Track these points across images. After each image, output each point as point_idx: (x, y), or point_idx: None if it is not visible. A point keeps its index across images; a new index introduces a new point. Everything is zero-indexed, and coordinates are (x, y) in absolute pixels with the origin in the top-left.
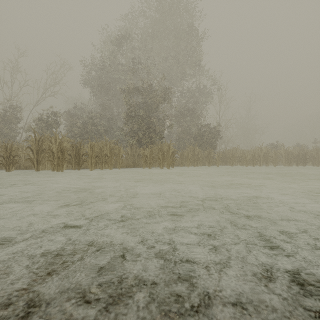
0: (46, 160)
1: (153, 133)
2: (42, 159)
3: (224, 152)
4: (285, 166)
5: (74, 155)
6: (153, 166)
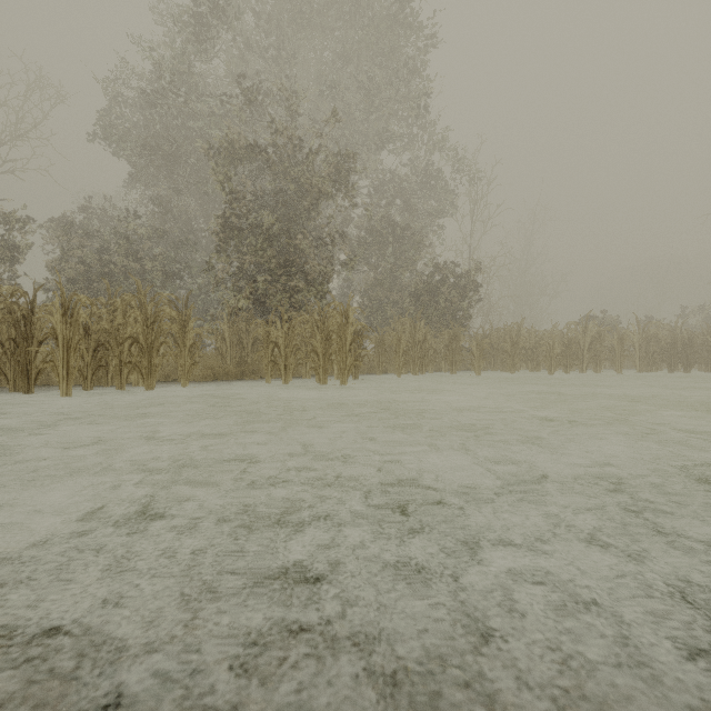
0: None
1: (299, 279)
2: None
3: (487, 337)
4: (640, 371)
5: (10, 339)
6: (300, 375)
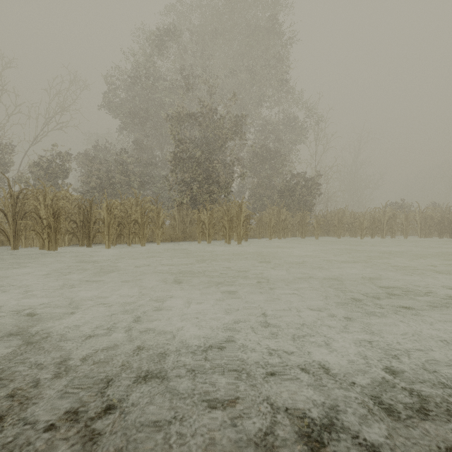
0: (28, 231)
1: (214, 185)
2: (23, 228)
3: (324, 216)
4: (421, 237)
5: (81, 221)
6: (215, 239)
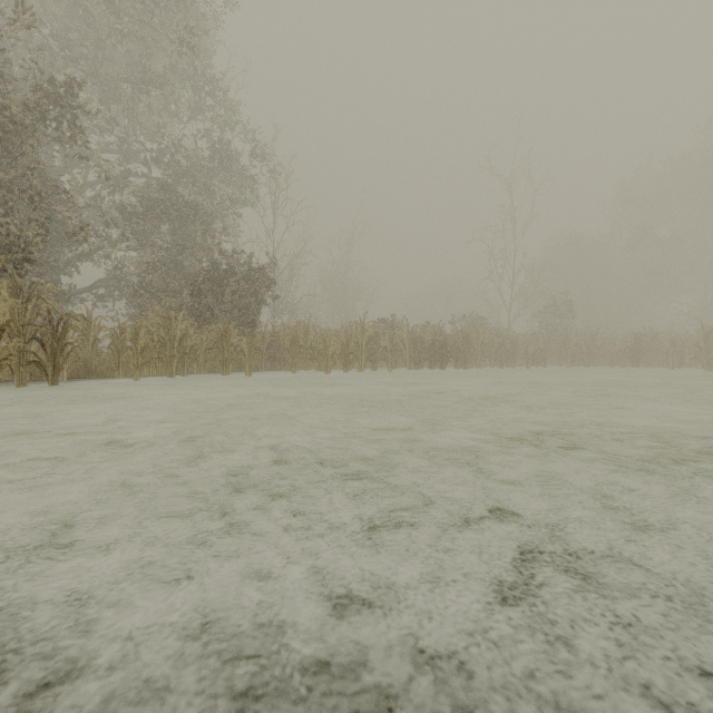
0: None
1: None
2: None
3: (276, 334)
4: (410, 369)
5: None
6: None
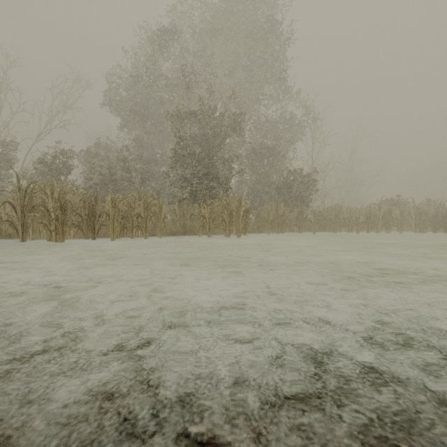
0: (36, 224)
1: (214, 181)
2: (31, 221)
3: (321, 212)
4: (415, 232)
5: (86, 215)
6: (215, 233)
